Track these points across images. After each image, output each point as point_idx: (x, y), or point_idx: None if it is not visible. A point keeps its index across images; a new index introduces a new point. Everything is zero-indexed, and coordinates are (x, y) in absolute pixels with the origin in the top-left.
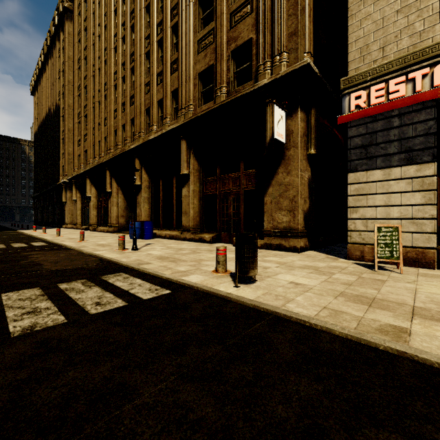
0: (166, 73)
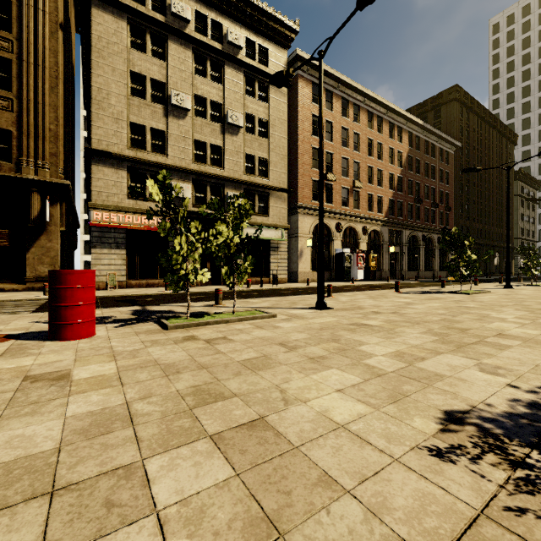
0: None
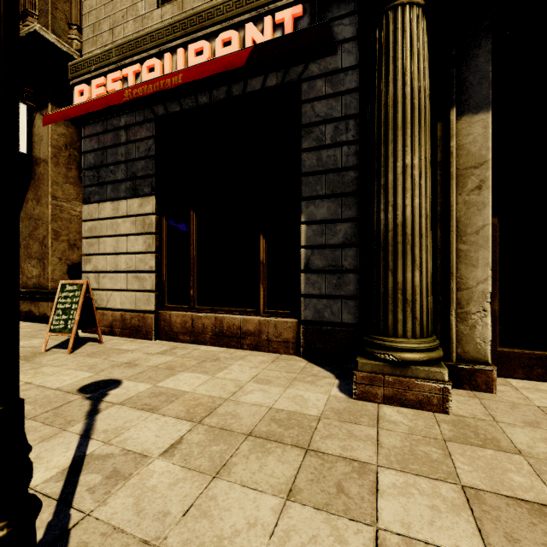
0: None
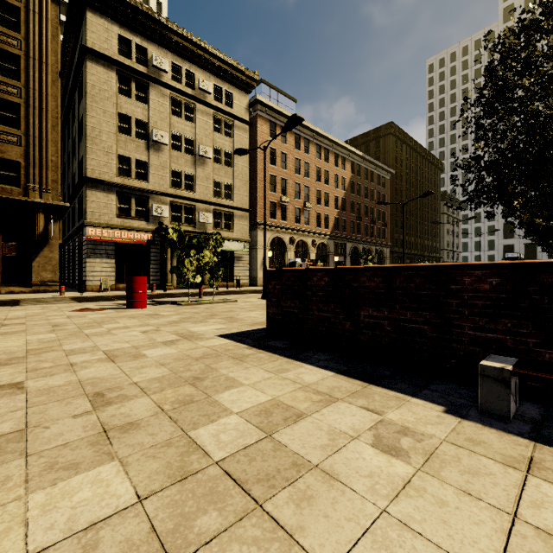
0: None
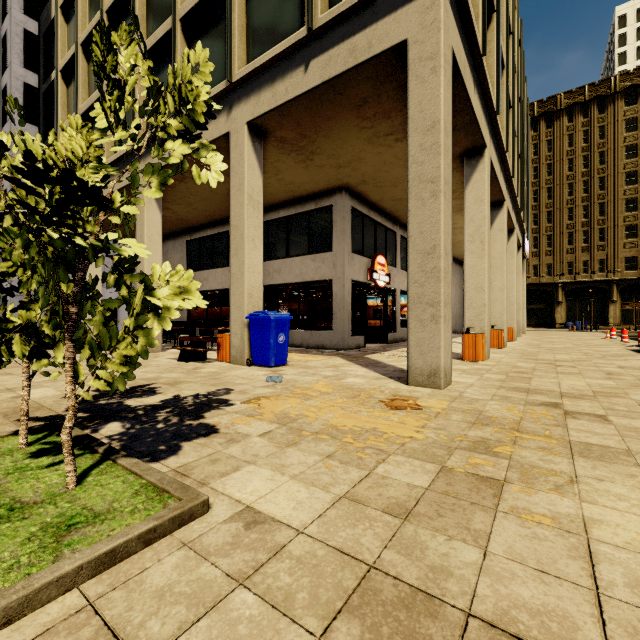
0: (594, 250)
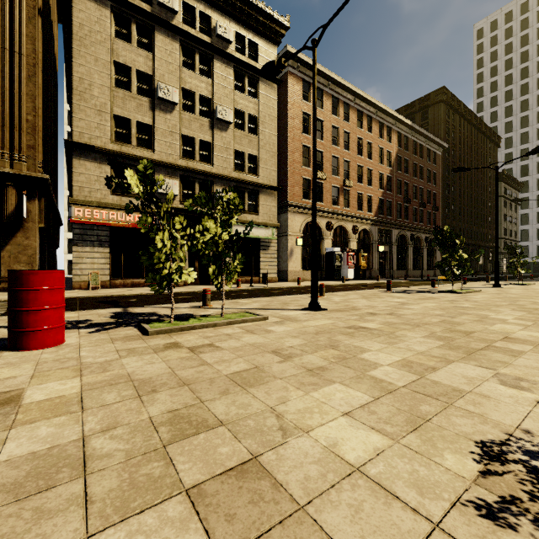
0: None
